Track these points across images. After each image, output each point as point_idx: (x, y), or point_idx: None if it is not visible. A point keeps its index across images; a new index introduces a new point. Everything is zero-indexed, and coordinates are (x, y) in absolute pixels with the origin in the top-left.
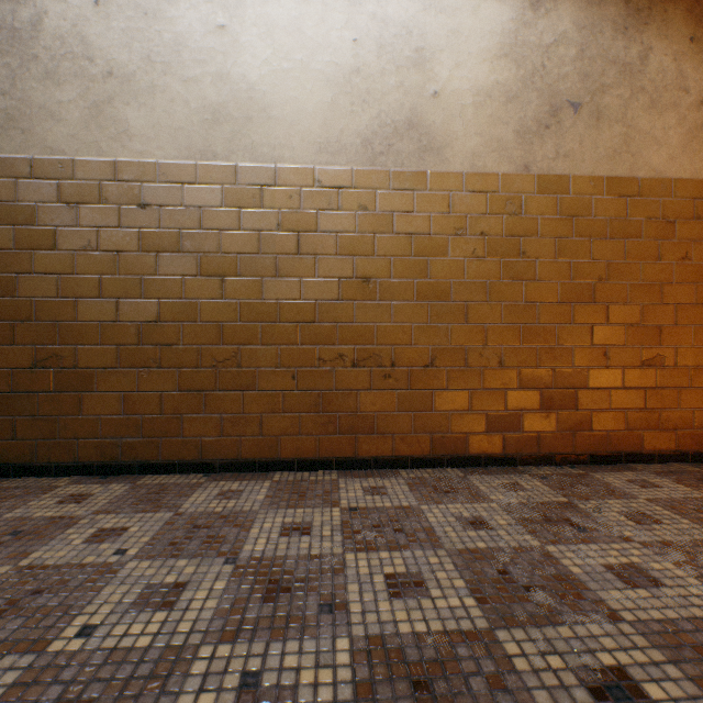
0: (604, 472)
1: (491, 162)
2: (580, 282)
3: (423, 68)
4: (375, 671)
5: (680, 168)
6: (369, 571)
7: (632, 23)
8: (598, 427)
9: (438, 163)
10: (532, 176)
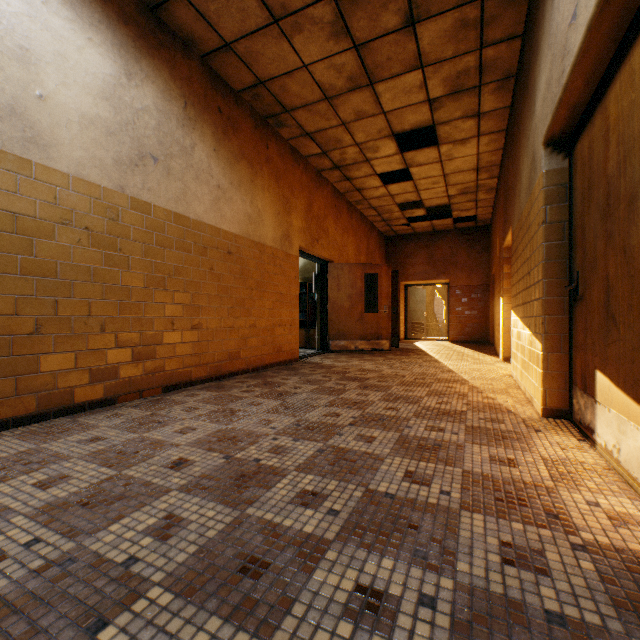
0: (173, 395)
1: (95, 175)
2: (159, 276)
3: (29, 68)
4: (53, 514)
5: (210, 219)
6: (15, 489)
7: (187, 124)
8: (169, 368)
9: (46, 158)
10: (127, 196)
